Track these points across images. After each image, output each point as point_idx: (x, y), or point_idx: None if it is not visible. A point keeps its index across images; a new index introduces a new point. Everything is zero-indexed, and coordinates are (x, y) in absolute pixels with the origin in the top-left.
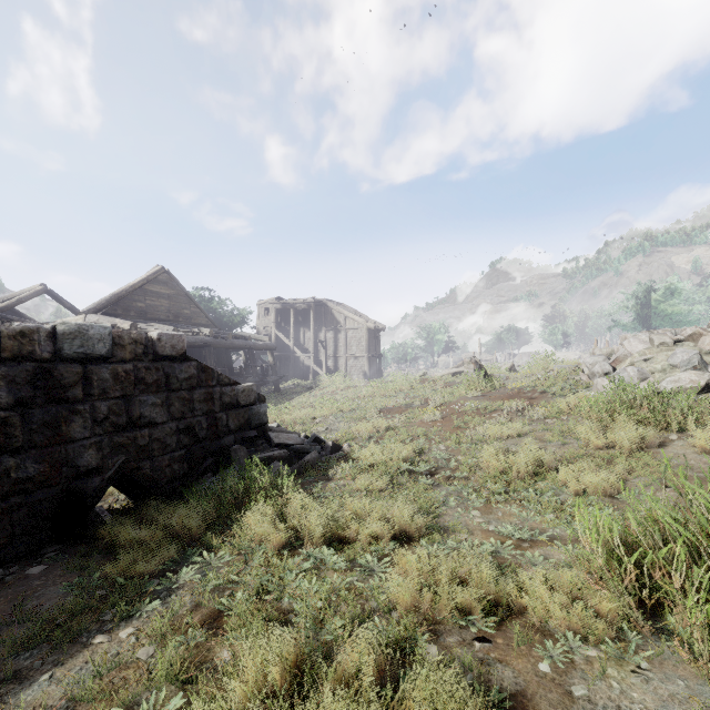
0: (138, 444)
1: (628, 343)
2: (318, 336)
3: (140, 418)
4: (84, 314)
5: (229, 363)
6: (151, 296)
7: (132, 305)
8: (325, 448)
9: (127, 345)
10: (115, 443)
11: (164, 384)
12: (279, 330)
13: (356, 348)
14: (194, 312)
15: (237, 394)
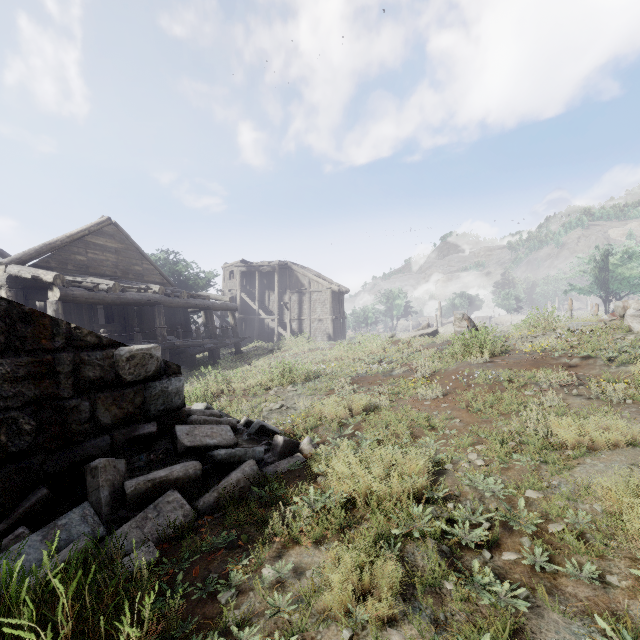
0: None
1: None
2: (283, 299)
3: None
4: (5, 265)
5: (186, 324)
6: (94, 249)
7: (70, 258)
8: (272, 448)
9: None
10: None
11: None
12: (244, 292)
13: (320, 311)
14: (147, 269)
15: (118, 363)
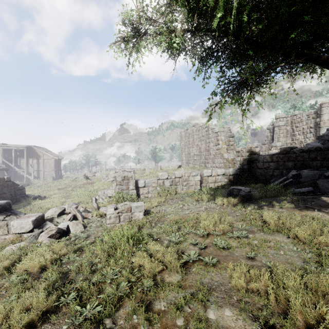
0: (4, 197)
1: (111, 172)
2: (29, 162)
3: (4, 192)
4: None
5: None
6: None
7: None
8: (42, 197)
9: (2, 179)
10: (1, 196)
11: (7, 186)
12: (4, 158)
13: (49, 167)
14: None
15: (20, 187)
